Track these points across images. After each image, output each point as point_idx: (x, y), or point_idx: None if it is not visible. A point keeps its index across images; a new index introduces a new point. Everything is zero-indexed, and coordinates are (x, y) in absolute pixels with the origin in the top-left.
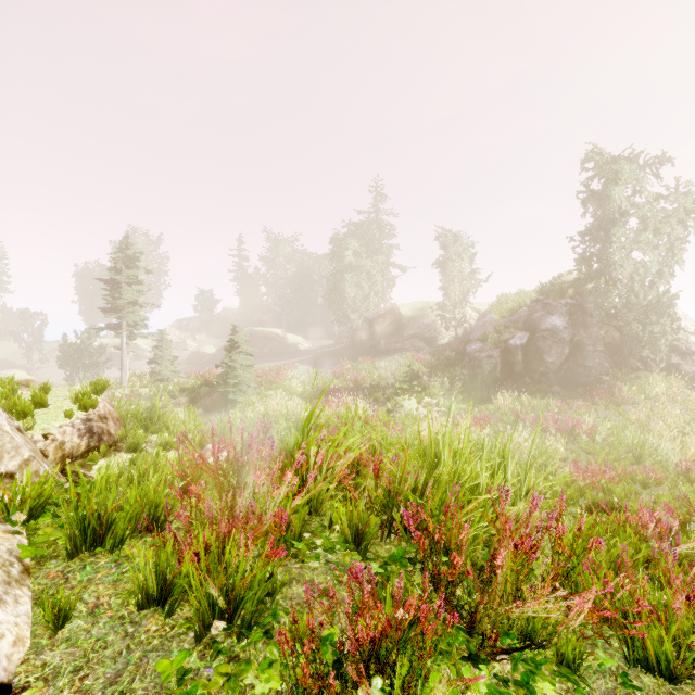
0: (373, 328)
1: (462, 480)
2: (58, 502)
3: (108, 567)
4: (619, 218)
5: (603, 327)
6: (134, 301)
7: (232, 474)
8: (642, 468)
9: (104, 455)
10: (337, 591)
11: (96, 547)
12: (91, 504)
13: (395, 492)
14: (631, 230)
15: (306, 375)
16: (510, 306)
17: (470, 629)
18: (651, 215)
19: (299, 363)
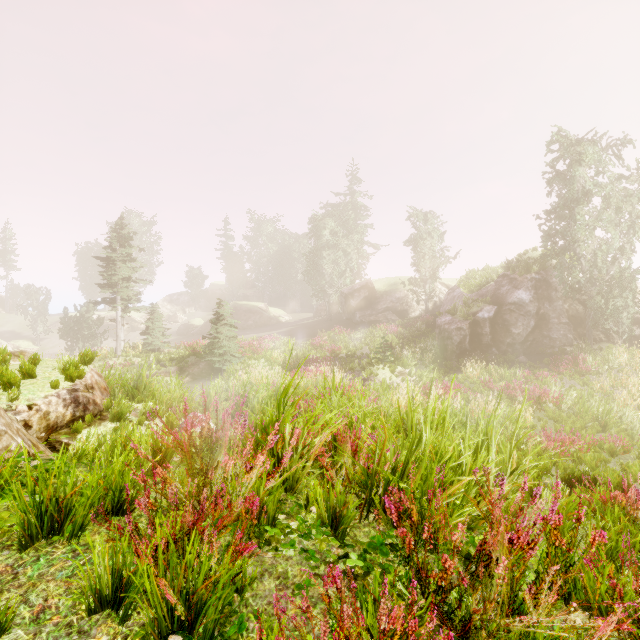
0: (348, 302)
1: (444, 459)
2: (23, 481)
3: (63, 559)
4: (583, 197)
5: (567, 300)
6: (127, 277)
7: (206, 450)
8: (609, 436)
9: (89, 424)
10: (312, 586)
11: (53, 535)
12: (49, 488)
13: (374, 471)
14: (594, 209)
15: (287, 345)
16: (478, 281)
17: (463, 638)
18: (613, 194)
19: (280, 334)
